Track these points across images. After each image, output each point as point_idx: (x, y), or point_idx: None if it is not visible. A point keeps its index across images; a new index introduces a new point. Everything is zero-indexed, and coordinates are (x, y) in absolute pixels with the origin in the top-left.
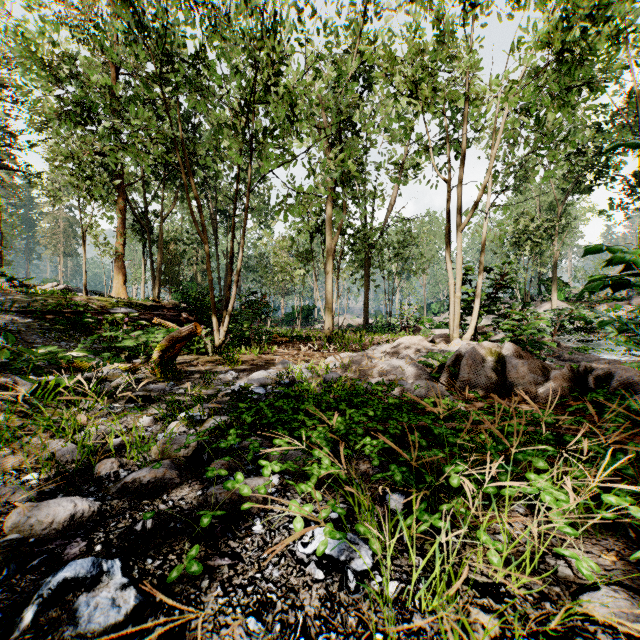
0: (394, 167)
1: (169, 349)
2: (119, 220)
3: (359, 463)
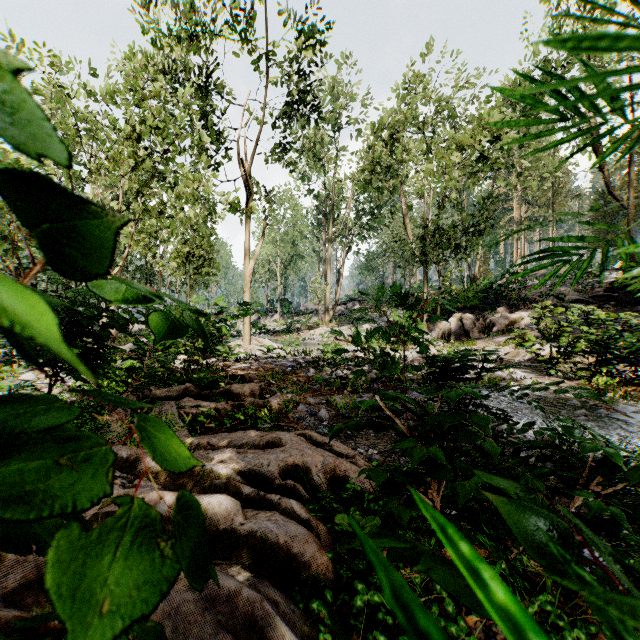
0: None
1: None
2: None
3: None
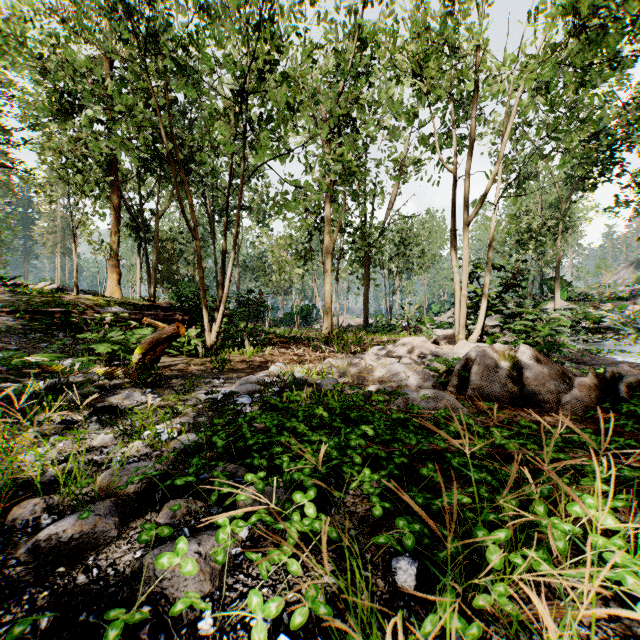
0: (394, 164)
1: (150, 352)
2: (113, 218)
3: (356, 503)
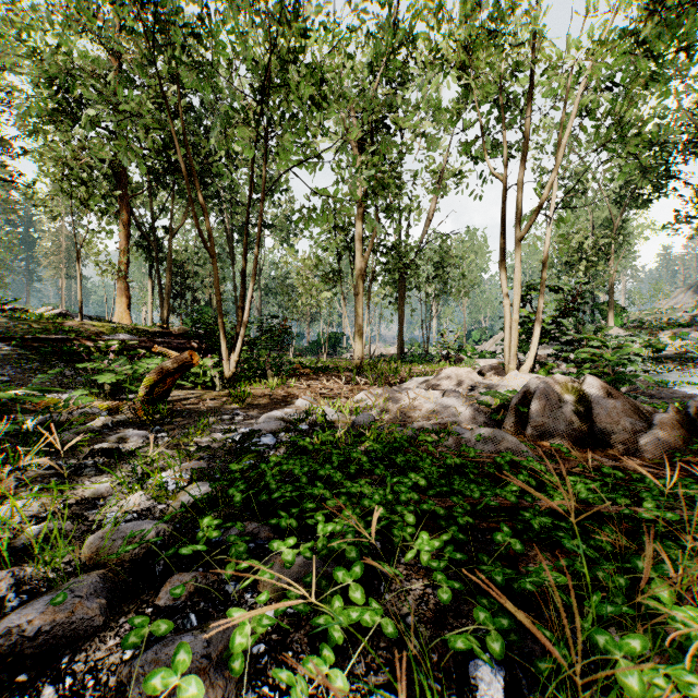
0: (432, 177)
1: (159, 384)
2: (122, 236)
3: (410, 575)
